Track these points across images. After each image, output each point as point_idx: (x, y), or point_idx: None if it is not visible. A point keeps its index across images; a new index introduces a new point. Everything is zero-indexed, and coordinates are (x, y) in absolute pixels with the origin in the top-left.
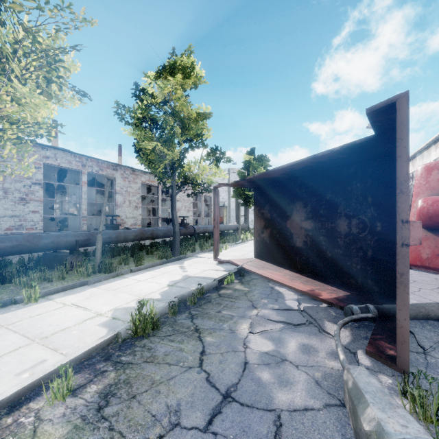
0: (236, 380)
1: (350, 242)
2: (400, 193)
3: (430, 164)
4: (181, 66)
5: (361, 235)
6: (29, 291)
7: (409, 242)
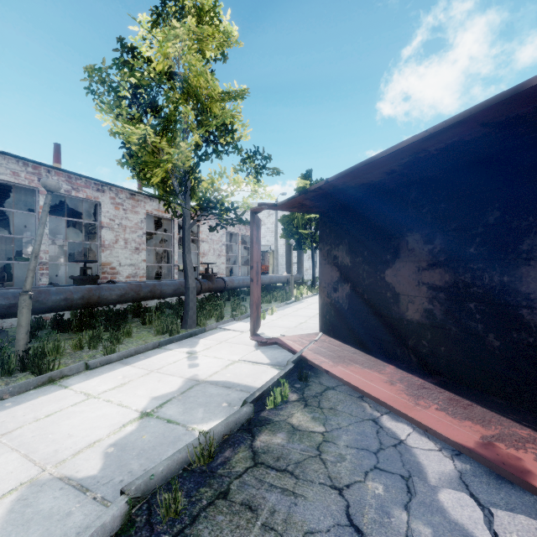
0: None
1: None
2: None
3: None
4: (196, 7)
5: None
6: None
7: None
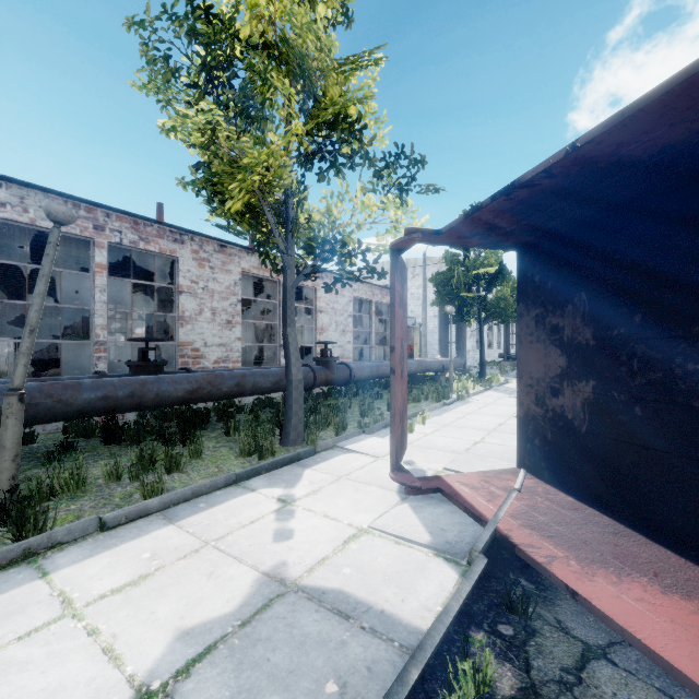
0: None
1: None
2: None
3: None
4: None
5: None
6: None
7: None
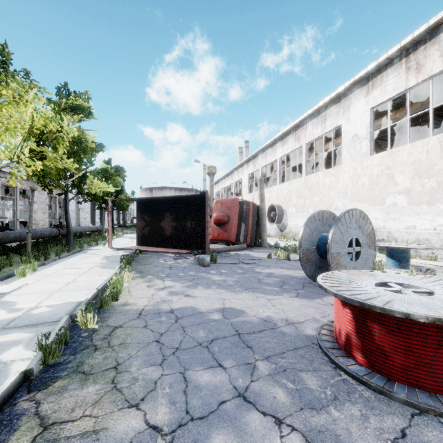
0: (170, 266)
1: (192, 231)
2: (206, 215)
3: (218, 200)
4: (81, 106)
5: (196, 228)
6: (30, 265)
7: (208, 227)
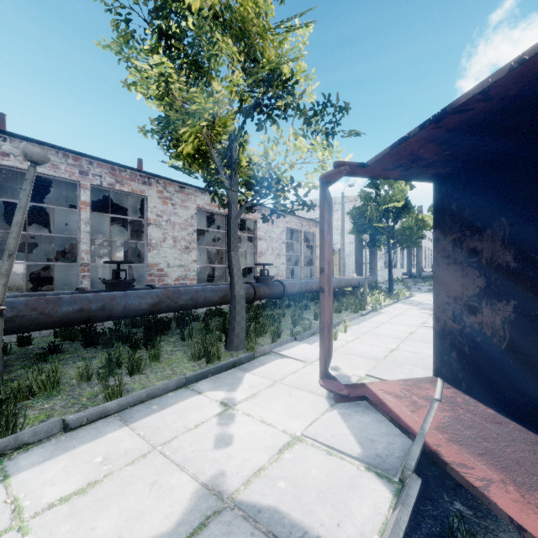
0: None
1: None
2: None
3: None
4: None
5: None
6: None
7: None
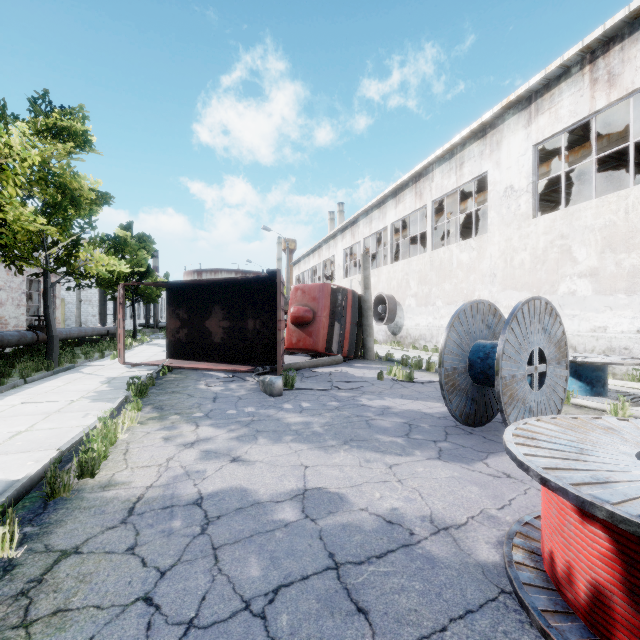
0: (216, 395)
1: (255, 335)
2: (278, 309)
3: (297, 286)
4: (71, 129)
5: (262, 330)
6: None
7: (280, 329)
